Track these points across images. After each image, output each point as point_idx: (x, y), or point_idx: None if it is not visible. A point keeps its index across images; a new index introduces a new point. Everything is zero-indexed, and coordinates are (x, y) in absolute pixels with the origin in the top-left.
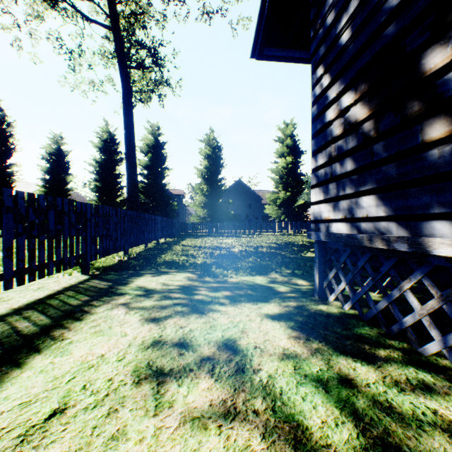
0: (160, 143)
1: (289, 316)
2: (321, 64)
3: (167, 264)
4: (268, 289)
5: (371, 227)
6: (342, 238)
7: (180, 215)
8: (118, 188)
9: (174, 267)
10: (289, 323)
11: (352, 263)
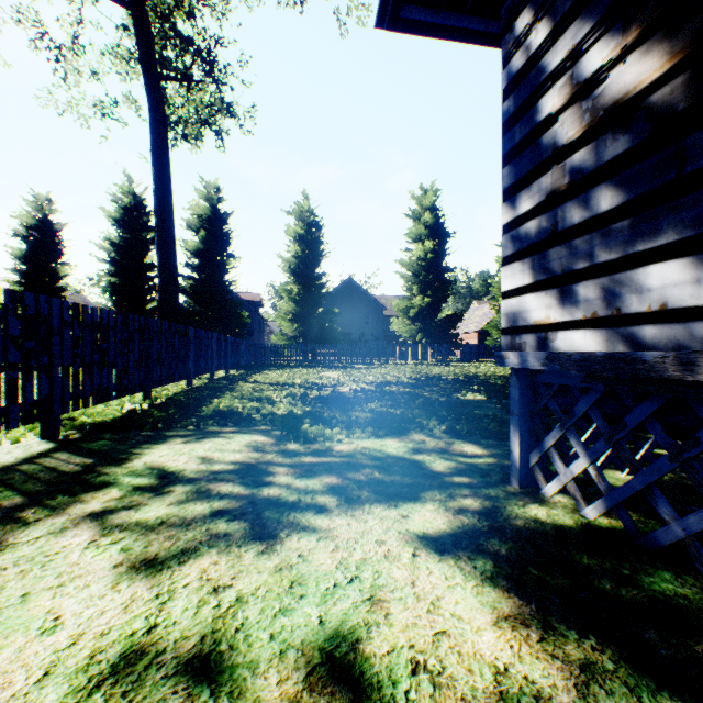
0: (221, 213)
1: (475, 542)
2: (528, 4)
3: (218, 417)
4: (414, 468)
5: (677, 335)
6: (596, 361)
7: (255, 334)
8: (149, 288)
9: (233, 422)
10: (481, 564)
11: (606, 418)
